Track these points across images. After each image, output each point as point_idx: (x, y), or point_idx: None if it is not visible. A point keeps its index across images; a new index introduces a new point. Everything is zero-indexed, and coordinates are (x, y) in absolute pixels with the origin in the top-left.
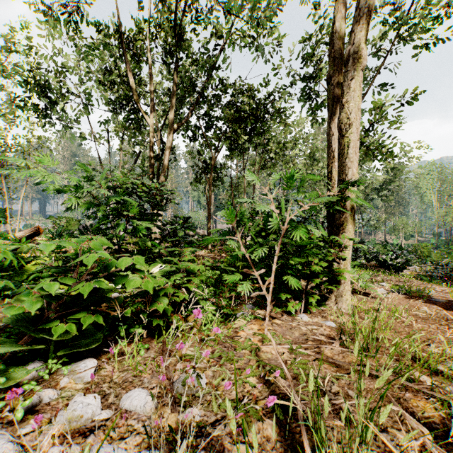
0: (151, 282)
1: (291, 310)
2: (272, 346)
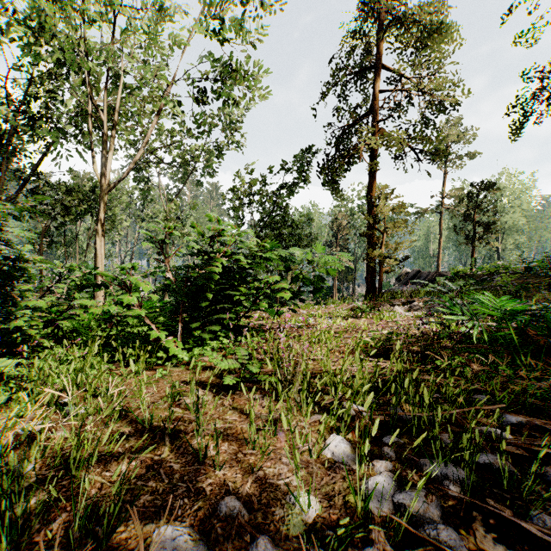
0: None
1: None
2: None
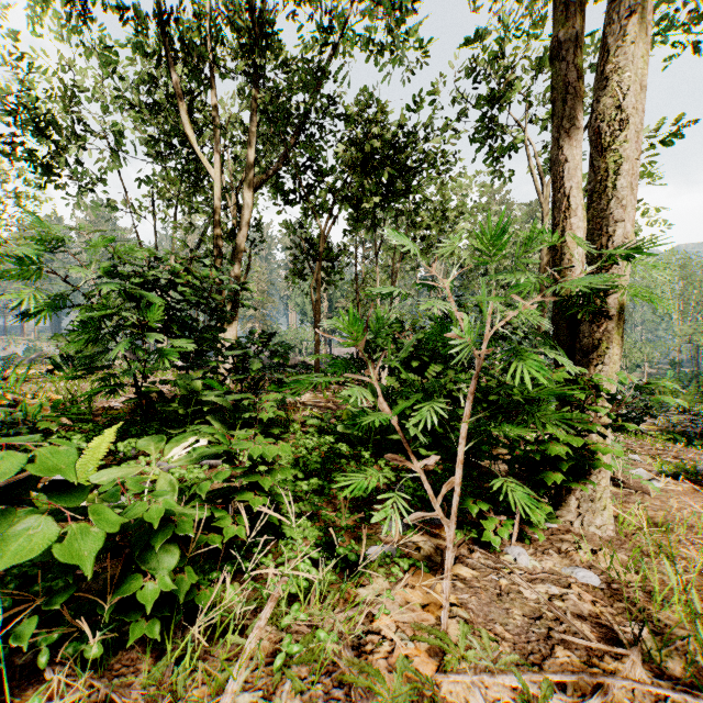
0: (101, 529)
1: (493, 540)
2: (467, 677)
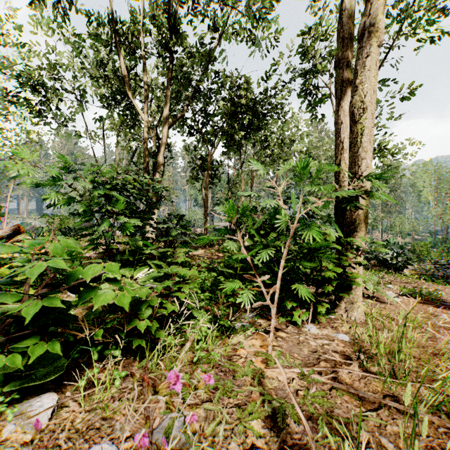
0: (128, 295)
1: (298, 320)
2: (278, 369)
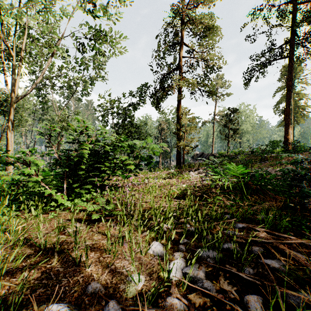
0: None
1: None
2: None
